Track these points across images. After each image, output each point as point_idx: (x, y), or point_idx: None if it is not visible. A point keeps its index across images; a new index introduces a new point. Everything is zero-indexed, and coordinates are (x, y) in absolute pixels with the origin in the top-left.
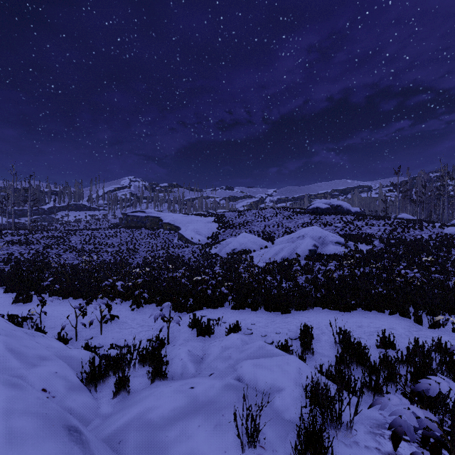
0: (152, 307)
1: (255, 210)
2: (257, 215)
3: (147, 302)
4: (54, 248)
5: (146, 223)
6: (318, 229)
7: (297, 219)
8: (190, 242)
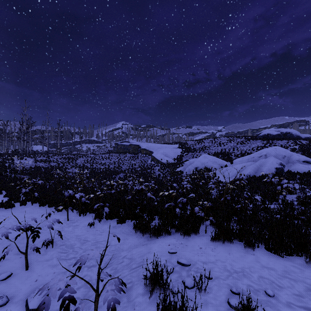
0: (112, 224)
1: (211, 138)
2: (213, 141)
3: (109, 217)
4: (65, 165)
5: (130, 149)
6: (281, 149)
7: (250, 144)
8: (160, 162)
